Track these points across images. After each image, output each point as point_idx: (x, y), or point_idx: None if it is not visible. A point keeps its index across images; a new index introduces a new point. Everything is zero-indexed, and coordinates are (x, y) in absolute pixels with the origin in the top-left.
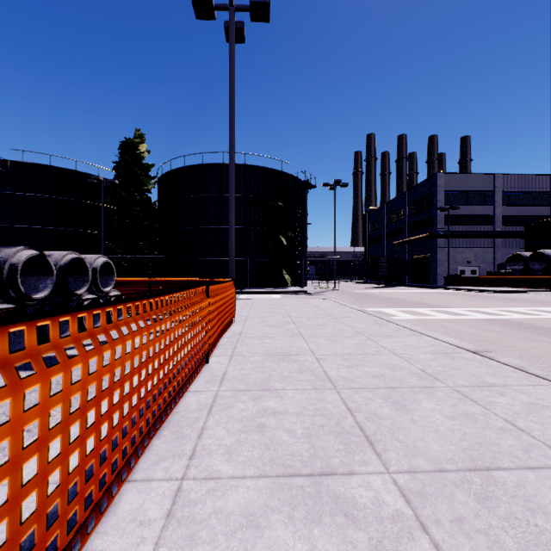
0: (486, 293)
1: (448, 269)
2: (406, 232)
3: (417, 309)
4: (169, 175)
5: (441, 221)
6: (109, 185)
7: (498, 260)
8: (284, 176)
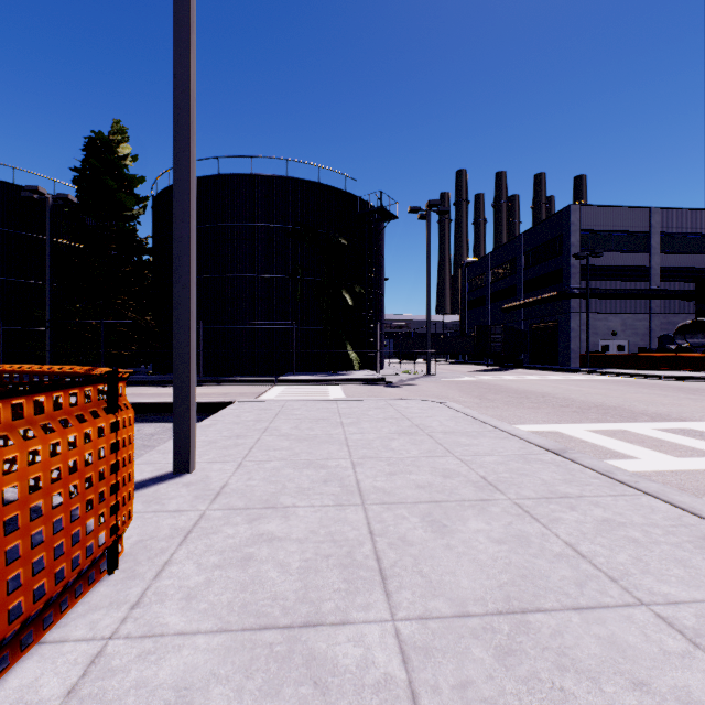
0: (668, 380)
1: (588, 344)
2: (522, 292)
3: (633, 426)
4: (166, 193)
5: (575, 275)
6: (62, 205)
7: (654, 331)
8: (349, 198)
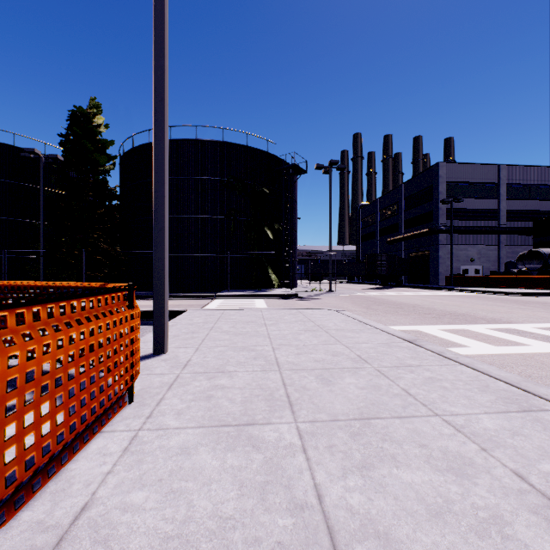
0: (509, 296)
1: (452, 268)
2: (402, 228)
3: (472, 327)
4: (131, 153)
5: (442, 215)
6: (52, 162)
7: (502, 258)
8: (270, 158)
